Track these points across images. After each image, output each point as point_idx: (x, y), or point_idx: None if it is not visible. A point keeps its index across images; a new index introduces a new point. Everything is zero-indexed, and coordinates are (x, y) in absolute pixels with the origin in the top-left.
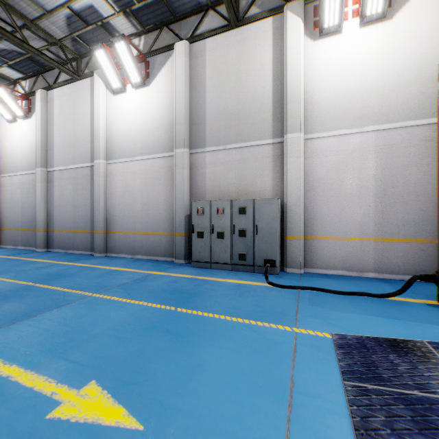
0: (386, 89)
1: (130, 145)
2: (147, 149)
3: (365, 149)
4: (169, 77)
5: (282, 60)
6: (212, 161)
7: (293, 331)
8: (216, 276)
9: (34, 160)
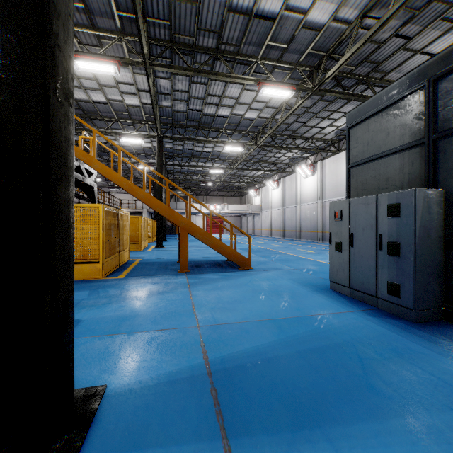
0: None
1: None
2: None
3: None
4: None
5: None
6: None
7: None
8: None
9: (316, 196)
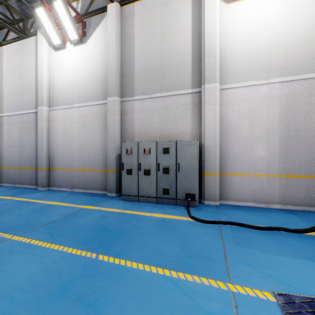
0: (290, 46)
1: (69, 94)
2: (83, 98)
3: (272, 97)
4: (103, 36)
5: (200, 21)
6: (139, 108)
7: (229, 290)
8: (143, 209)
9: None
